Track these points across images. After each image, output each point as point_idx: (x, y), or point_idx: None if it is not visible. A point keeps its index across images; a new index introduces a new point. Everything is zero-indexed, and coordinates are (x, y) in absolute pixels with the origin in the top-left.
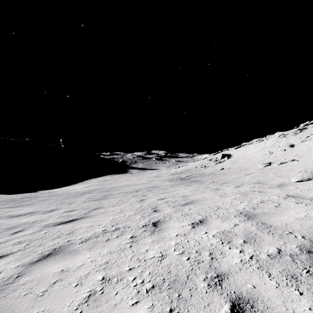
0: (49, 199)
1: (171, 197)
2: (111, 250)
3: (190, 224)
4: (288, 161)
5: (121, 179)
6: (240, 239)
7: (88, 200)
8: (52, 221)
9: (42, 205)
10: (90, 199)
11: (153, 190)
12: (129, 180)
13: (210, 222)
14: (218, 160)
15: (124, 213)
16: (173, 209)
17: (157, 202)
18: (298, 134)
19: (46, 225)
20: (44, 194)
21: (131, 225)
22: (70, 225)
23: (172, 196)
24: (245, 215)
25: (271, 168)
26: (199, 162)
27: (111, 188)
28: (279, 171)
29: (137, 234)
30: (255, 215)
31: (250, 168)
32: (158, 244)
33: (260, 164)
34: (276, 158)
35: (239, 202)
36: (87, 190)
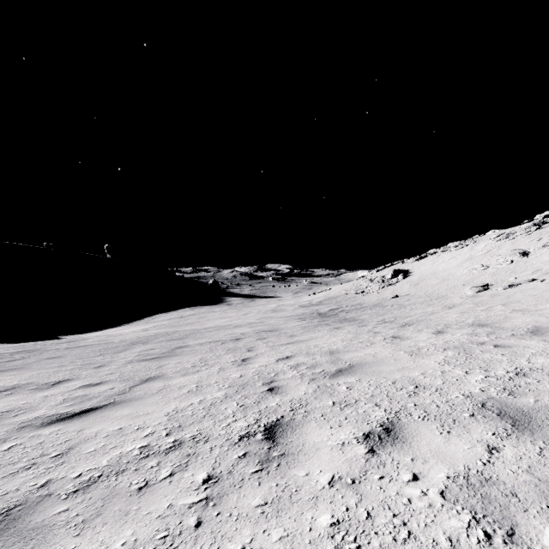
0: (64, 356)
1: (305, 354)
2: (139, 536)
3: (361, 437)
4: (524, 281)
5: (211, 314)
6: (544, 523)
7: (139, 358)
8: (44, 413)
9: (44, 369)
10: (142, 357)
11: (269, 336)
12: (225, 317)
13: (412, 435)
14: (387, 281)
15: (203, 394)
16: (311, 385)
17: (276, 365)
18: (533, 232)
19: (25, 424)
20: (59, 345)
21: (212, 434)
22: (74, 427)
23: (307, 353)
24: (498, 413)
25: (493, 295)
26: (352, 284)
27: (188, 333)
28: (514, 302)
29: (223, 466)
30: (526, 415)
31: (449, 296)
32: (278, 520)
33: (469, 287)
34: (497, 276)
35: (463, 372)
36: (144, 336)
